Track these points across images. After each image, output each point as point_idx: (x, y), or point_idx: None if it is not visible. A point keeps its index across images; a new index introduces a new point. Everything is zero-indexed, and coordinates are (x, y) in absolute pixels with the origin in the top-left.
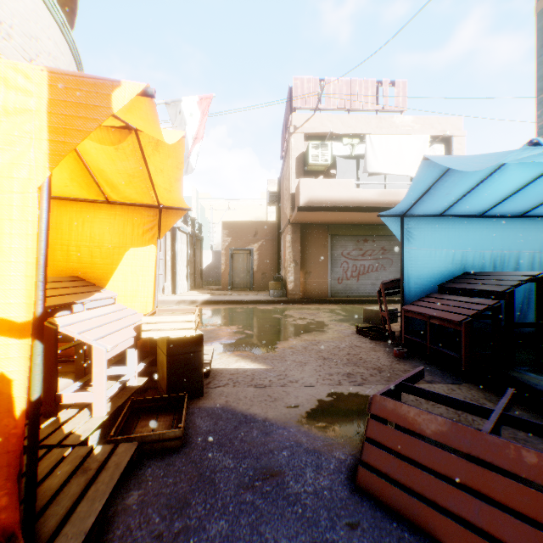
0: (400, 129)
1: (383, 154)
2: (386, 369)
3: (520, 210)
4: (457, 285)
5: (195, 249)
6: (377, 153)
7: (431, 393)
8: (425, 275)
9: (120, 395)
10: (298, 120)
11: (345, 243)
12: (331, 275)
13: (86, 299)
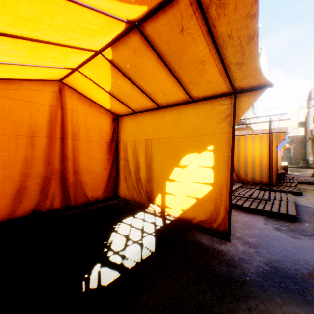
0: None
1: None
2: None
3: None
4: None
5: None
6: None
7: None
8: None
9: None
10: (313, 102)
11: None
12: None
13: None
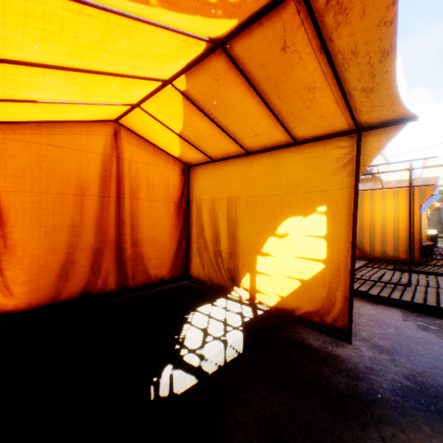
0: None
1: None
2: None
3: None
4: None
5: None
6: None
7: None
8: None
9: None
10: None
11: None
12: None
13: None
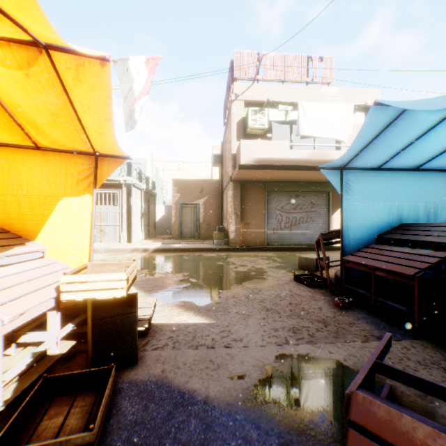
0: (327, 99)
1: (313, 120)
2: (331, 322)
3: None
4: (398, 236)
5: (149, 203)
6: (309, 119)
7: (420, 380)
8: (363, 226)
9: (33, 370)
10: (238, 89)
11: (280, 198)
12: (267, 226)
13: None
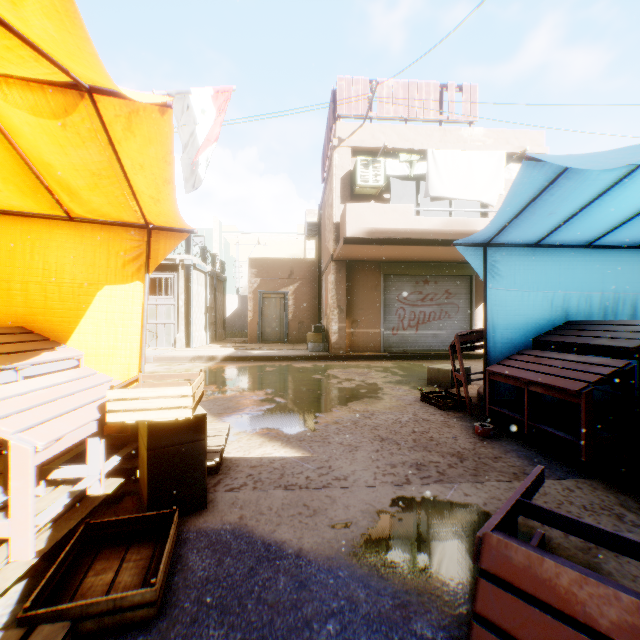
0: (468, 144)
1: (448, 174)
2: (469, 455)
3: (639, 239)
4: (562, 338)
5: (216, 292)
6: (442, 173)
7: (574, 521)
8: (515, 324)
9: (70, 514)
10: (343, 130)
11: (401, 285)
12: (384, 324)
13: (22, 363)
